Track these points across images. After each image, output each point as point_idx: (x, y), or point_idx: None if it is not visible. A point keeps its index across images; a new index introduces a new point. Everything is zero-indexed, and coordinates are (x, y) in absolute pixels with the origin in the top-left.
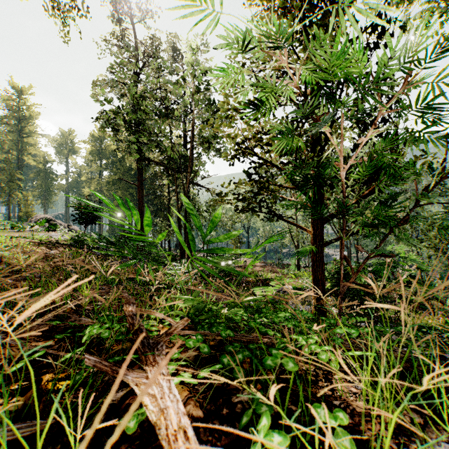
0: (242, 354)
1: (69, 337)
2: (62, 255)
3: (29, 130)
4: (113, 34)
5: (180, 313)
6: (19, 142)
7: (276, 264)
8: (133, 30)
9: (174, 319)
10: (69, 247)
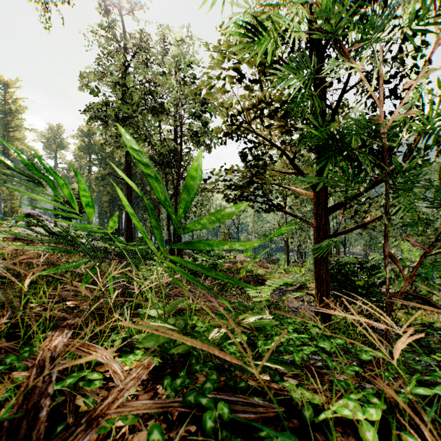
0: None
1: None
2: (37, 252)
3: (15, 124)
4: (100, 26)
5: None
6: (6, 136)
7: (265, 259)
8: (122, 22)
9: (132, 355)
10: (49, 243)
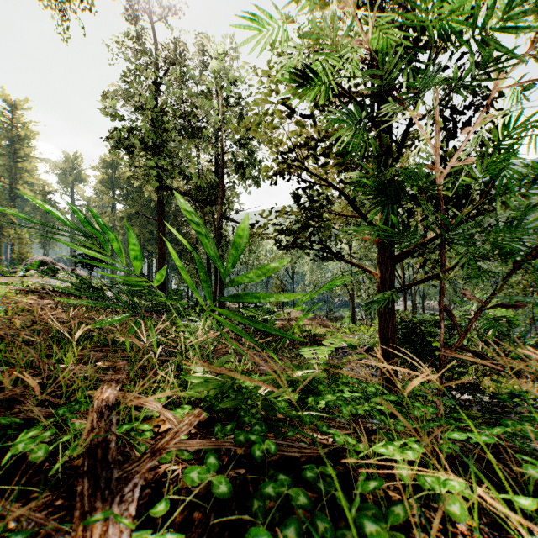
0: (295, 527)
1: (6, 440)
2: (56, 306)
3: (24, 153)
4: (127, 35)
5: (195, 395)
6: (13, 168)
7: (326, 316)
8: (152, 30)
9: (181, 408)
10: (68, 296)
